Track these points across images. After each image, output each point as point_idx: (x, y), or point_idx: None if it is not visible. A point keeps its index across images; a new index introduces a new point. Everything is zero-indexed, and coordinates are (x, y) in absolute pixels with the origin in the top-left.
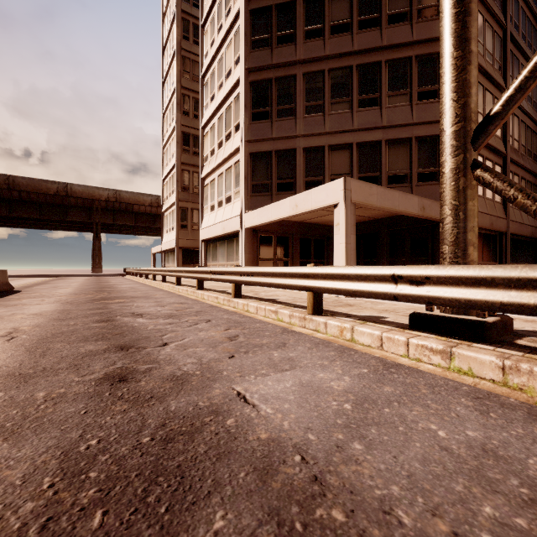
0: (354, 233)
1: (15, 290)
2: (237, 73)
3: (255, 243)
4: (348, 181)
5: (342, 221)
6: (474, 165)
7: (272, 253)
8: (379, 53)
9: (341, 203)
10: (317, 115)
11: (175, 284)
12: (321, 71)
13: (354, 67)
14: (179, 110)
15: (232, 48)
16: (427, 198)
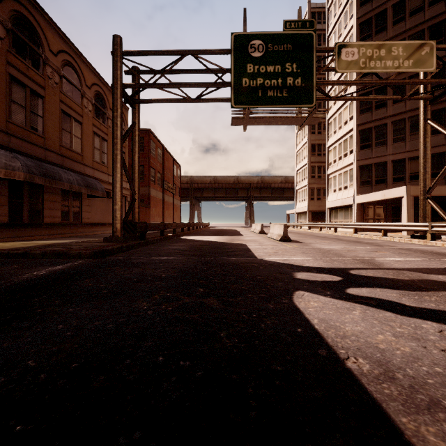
0: (412, 208)
1: None
2: (351, 125)
3: (362, 210)
4: (408, 187)
5: (405, 203)
6: (427, 198)
7: (372, 215)
8: (443, 103)
9: (405, 196)
10: (400, 142)
11: (319, 230)
12: (403, 119)
13: None
14: (309, 132)
15: (347, 110)
16: None
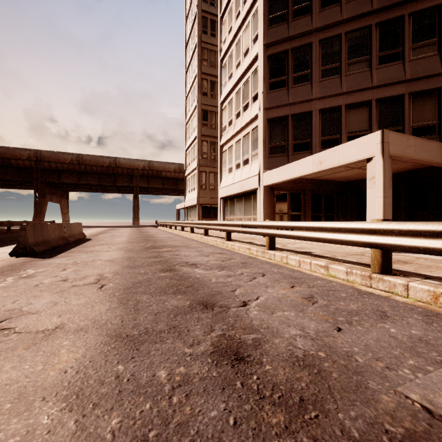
0: (391, 187)
1: (87, 238)
2: (255, 50)
3: (272, 199)
4: (386, 134)
5: (379, 174)
6: None
7: (286, 208)
8: (402, 7)
9: (378, 156)
10: (333, 77)
11: (203, 234)
12: (338, 35)
13: (373, 26)
14: (199, 92)
15: (249, 30)
16: None
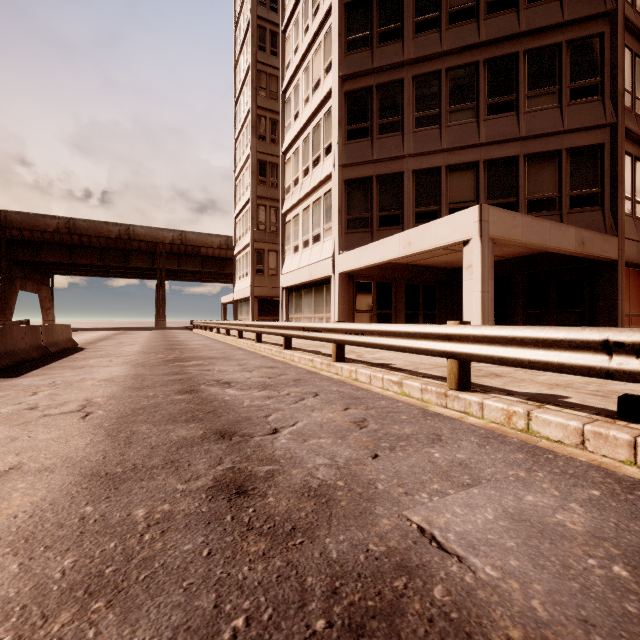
0: (492, 278)
1: (79, 347)
2: (328, 83)
3: (351, 291)
4: (485, 210)
5: (477, 262)
6: None
7: (371, 304)
8: (515, 42)
9: (475, 239)
10: (431, 128)
11: (255, 341)
12: (437, 72)
13: (481, 63)
14: (254, 134)
15: (321, 53)
16: (587, 229)
